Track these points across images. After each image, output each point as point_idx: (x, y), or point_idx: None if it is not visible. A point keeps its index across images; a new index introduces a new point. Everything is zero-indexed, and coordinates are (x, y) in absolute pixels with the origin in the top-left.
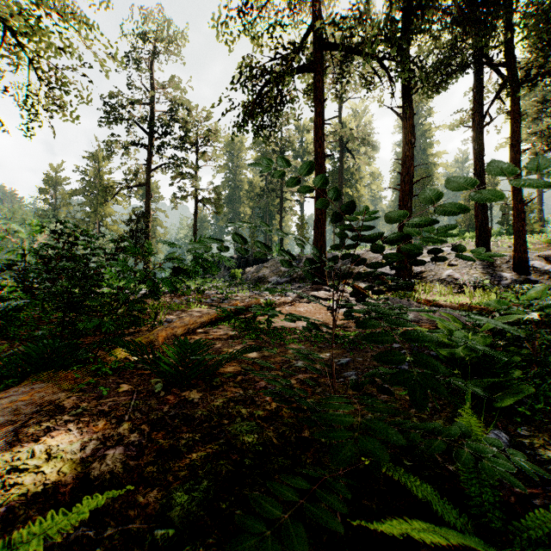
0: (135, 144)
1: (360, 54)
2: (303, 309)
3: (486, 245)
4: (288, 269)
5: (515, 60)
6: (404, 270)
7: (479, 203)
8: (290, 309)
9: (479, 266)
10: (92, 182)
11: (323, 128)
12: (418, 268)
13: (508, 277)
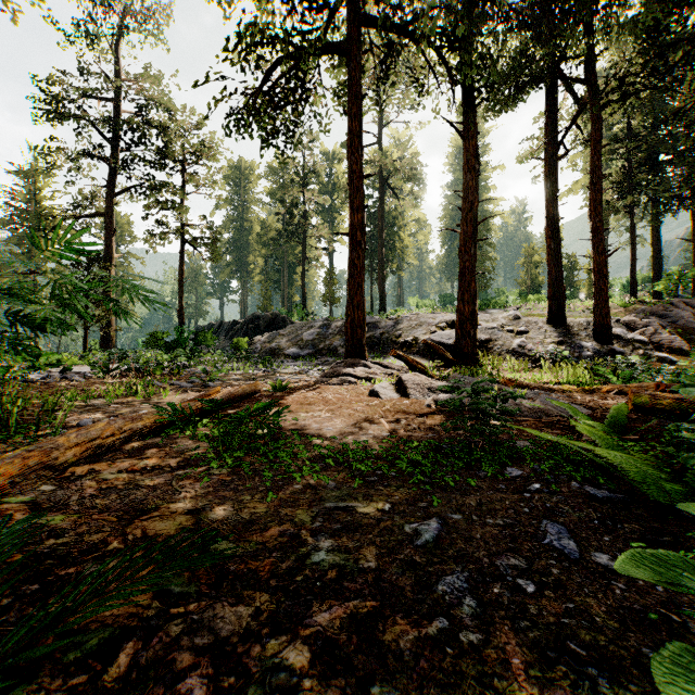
0: (88, 153)
1: (411, 37)
2: (332, 395)
3: (561, 308)
4: (313, 338)
5: (595, 77)
6: (466, 338)
7: (553, 255)
8: (312, 396)
9: (555, 334)
10: (24, 210)
11: (360, 137)
12: (482, 336)
13: (589, 348)
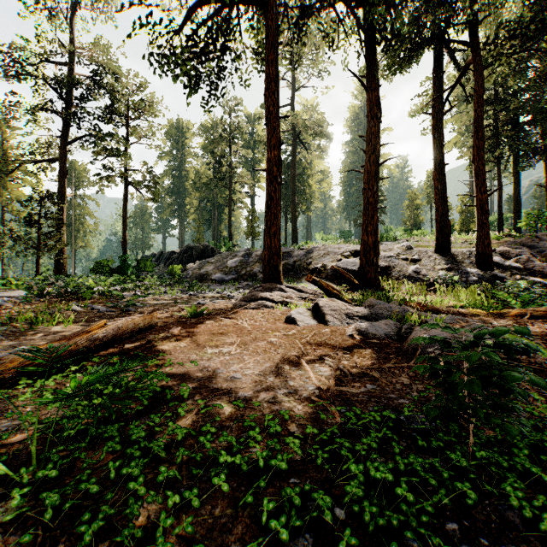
0: (43, 107)
1: None
2: (248, 322)
3: (447, 240)
4: (236, 265)
5: (478, 42)
6: (370, 265)
7: (440, 195)
8: (227, 322)
9: (443, 261)
10: None
11: (277, 81)
12: (382, 263)
13: (474, 273)
